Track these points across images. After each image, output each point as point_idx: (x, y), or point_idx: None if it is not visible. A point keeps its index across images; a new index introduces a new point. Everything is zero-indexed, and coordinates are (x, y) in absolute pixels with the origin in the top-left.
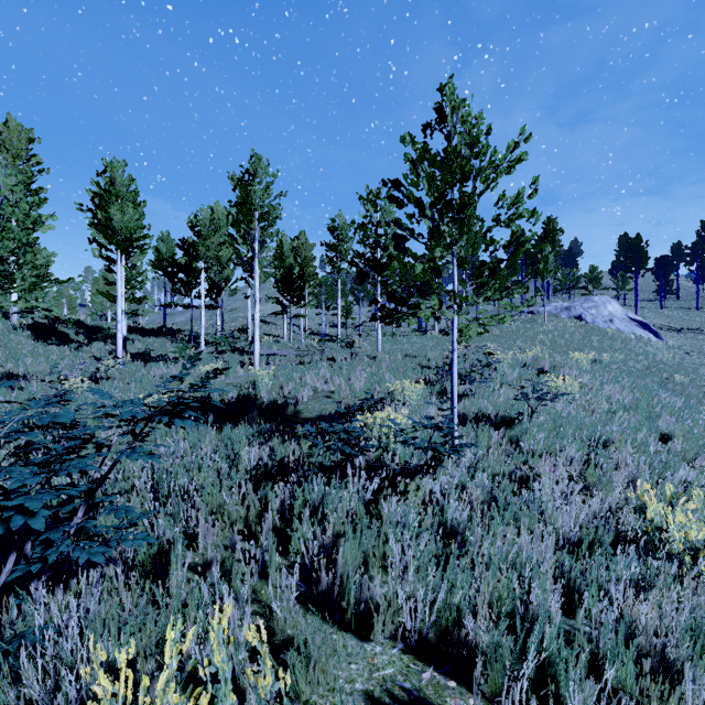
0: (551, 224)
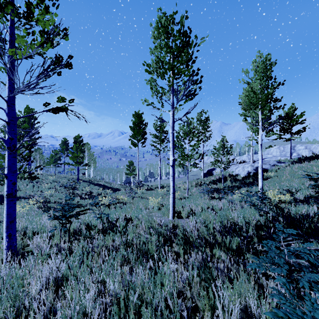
0: None
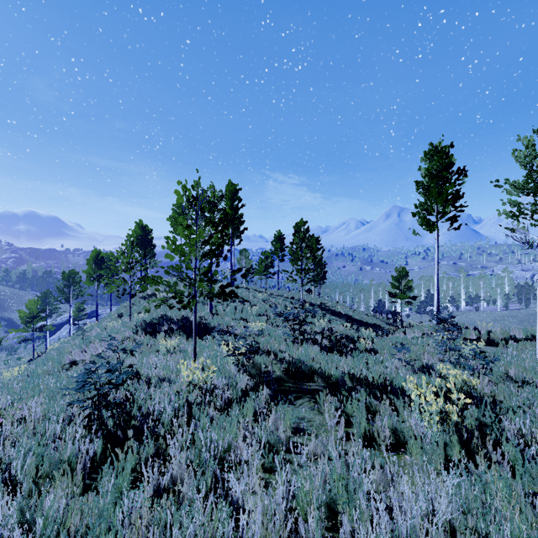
0: None
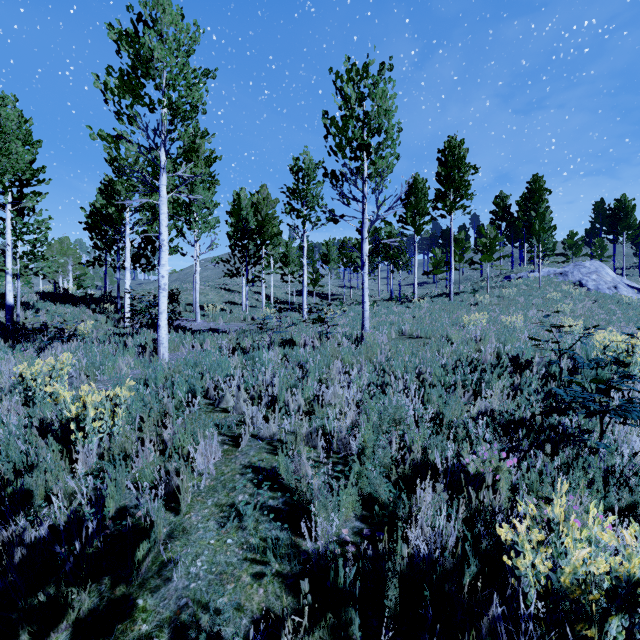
0: (537, 182)
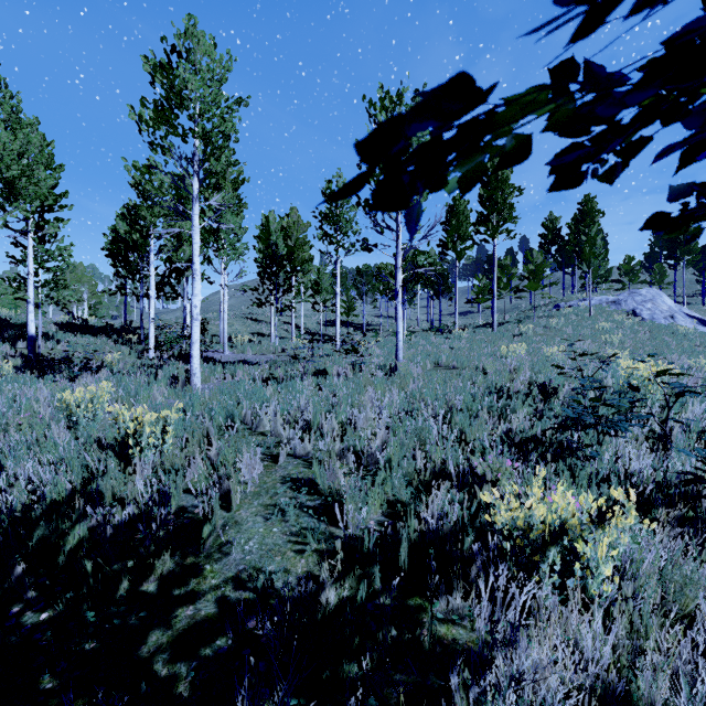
0: (589, 203)
